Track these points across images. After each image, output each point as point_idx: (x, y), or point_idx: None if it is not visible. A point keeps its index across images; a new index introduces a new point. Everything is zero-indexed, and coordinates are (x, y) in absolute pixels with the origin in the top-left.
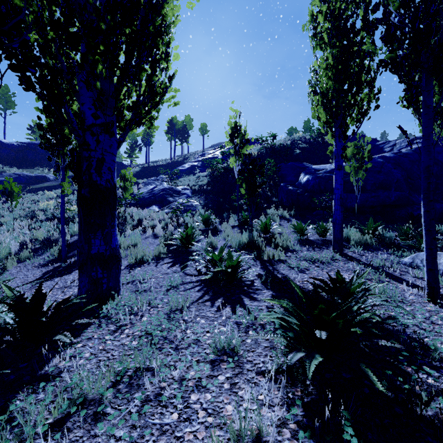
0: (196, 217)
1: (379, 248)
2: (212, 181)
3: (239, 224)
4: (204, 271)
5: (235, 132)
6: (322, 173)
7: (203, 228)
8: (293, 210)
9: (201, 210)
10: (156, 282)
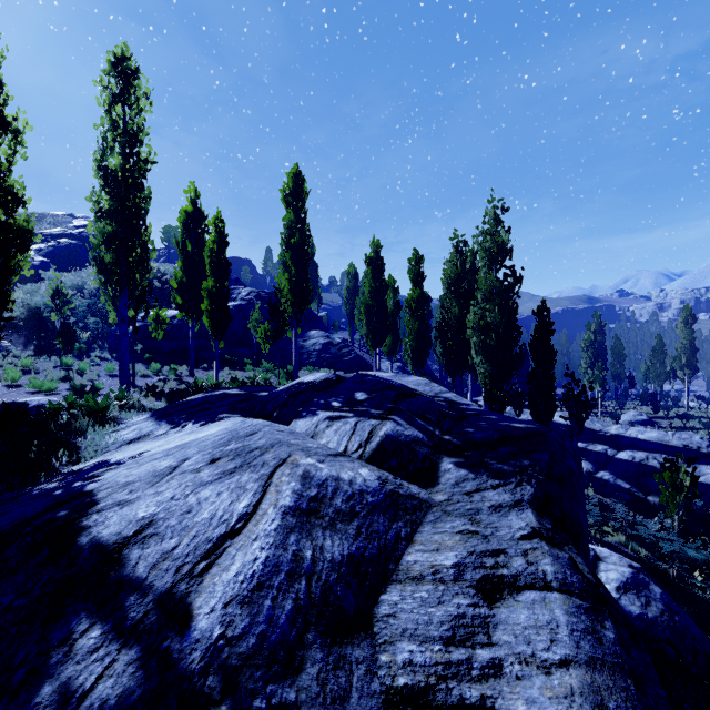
0: (12, 358)
1: (152, 377)
2: (26, 313)
3: (62, 365)
4: (33, 390)
5: (57, 295)
6: (151, 322)
7: (22, 369)
8: (116, 353)
9: (15, 351)
10: (1, 395)
